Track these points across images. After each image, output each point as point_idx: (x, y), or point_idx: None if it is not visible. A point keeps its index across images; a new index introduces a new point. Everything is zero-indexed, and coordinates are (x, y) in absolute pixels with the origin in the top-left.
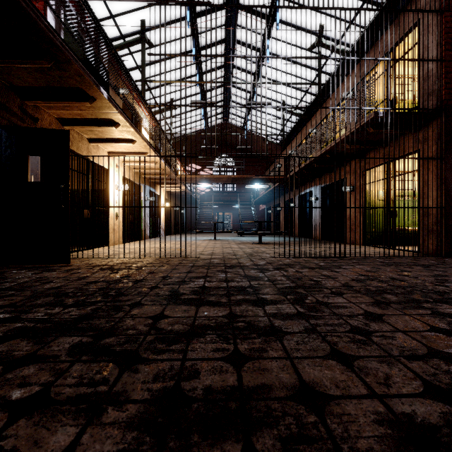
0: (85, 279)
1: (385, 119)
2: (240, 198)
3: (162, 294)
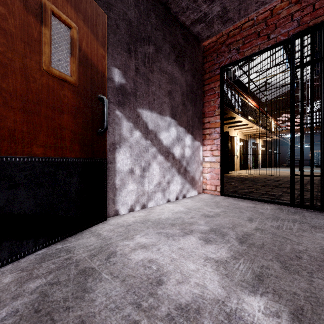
0: (239, 177)
1: None
2: None
3: (264, 180)
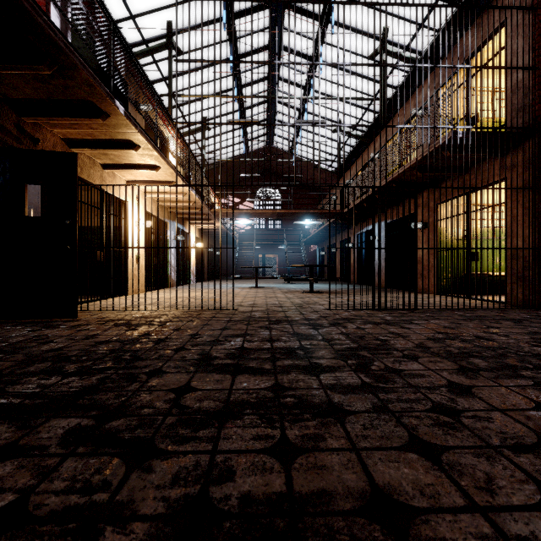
0: (94, 338)
1: (465, 140)
2: (287, 237)
3: (189, 359)
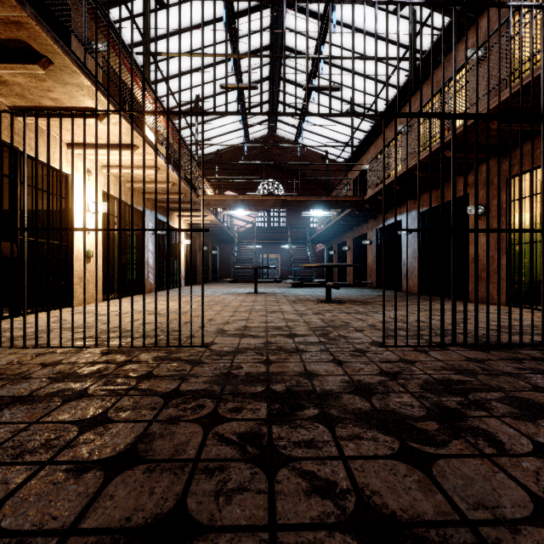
0: None
1: None
2: (291, 235)
3: None
